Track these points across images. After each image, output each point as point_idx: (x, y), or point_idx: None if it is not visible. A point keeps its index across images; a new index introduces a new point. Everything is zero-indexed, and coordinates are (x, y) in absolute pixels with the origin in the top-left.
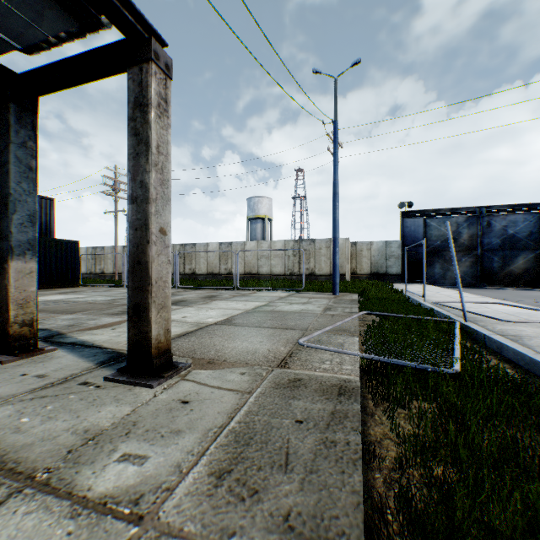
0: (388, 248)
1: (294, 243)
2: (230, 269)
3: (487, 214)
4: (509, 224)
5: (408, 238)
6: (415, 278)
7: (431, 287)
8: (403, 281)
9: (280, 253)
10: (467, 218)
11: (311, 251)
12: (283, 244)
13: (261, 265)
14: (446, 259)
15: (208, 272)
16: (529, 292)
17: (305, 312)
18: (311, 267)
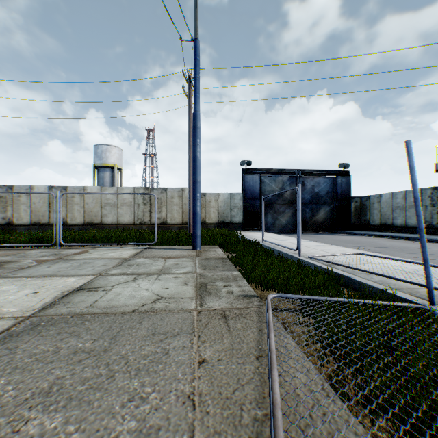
0: (232, 200)
1: (145, 191)
2: (65, 218)
3: (302, 176)
4: (316, 184)
5: (248, 191)
6: (253, 226)
7: (271, 234)
8: (244, 229)
9: (129, 201)
10: (289, 177)
11: (163, 200)
12: (132, 191)
13: (105, 214)
14: (276, 210)
15: (33, 222)
16: (336, 236)
17: (165, 309)
18: (163, 216)
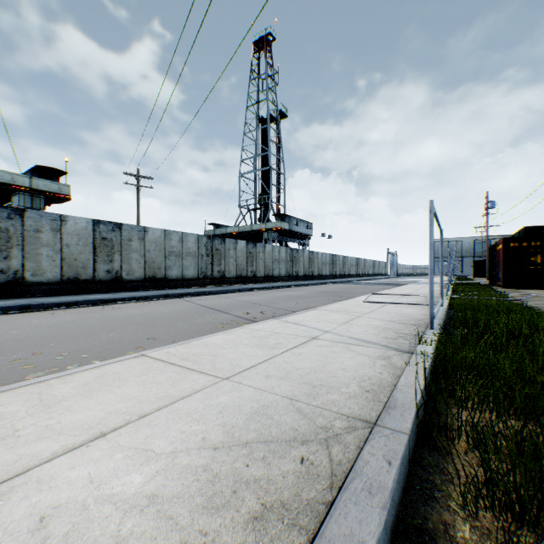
0: None
1: None
2: None
3: None
4: None
5: None
6: None
7: None
8: None
9: None
10: None
11: None
12: None
13: None
14: None
15: None
16: None
17: None
18: None
